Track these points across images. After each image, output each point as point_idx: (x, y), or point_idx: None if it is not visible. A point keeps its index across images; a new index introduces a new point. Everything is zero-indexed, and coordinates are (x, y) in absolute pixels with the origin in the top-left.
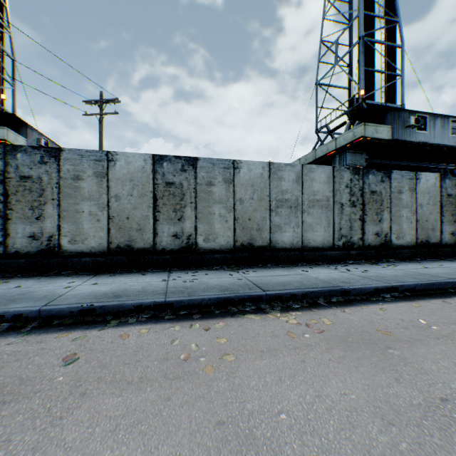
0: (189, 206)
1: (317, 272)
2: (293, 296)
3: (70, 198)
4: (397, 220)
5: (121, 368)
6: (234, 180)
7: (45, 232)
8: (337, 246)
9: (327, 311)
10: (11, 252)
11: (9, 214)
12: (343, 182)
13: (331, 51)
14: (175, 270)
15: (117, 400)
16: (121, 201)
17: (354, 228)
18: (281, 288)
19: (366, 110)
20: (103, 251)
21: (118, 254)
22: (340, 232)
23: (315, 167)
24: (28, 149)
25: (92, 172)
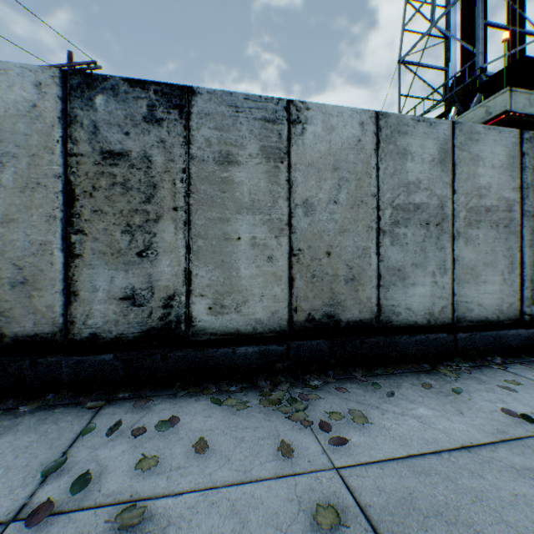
0: (168, 217)
1: None
2: None
3: None
4: None
5: None
6: (290, 153)
7: None
8: (528, 316)
9: None
10: None
11: None
12: None
13: (421, 15)
14: (124, 397)
15: None
16: None
17: None
18: None
19: (509, 68)
20: None
21: None
22: (533, 284)
23: (482, 130)
24: None
25: None
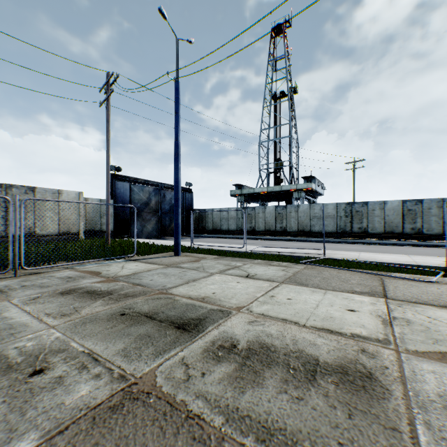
0: (418, 217)
1: None
2: None
3: (370, 216)
4: None
5: (411, 248)
6: (442, 206)
7: (362, 227)
8: None
9: None
10: (352, 232)
11: (352, 222)
12: None
13: None
14: (412, 241)
15: (414, 249)
16: (388, 217)
17: None
18: None
19: None
20: (382, 233)
21: (387, 234)
22: None
23: None
24: (357, 203)
25: (378, 208)
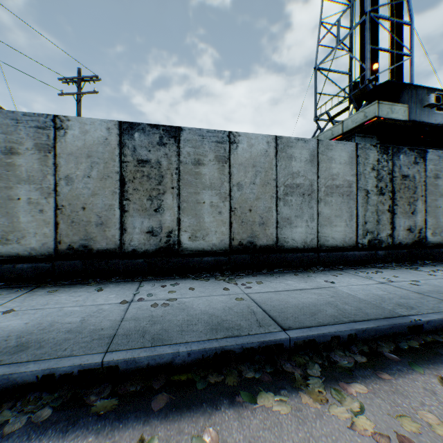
0: (169, 192)
1: (346, 283)
2: (335, 338)
3: None
4: (433, 212)
5: None
6: (230, 158)
7: None
8: (361, 244)
9: (411, 379)
10: None
11: None
12: (368, 163)
13: (331, 34)
14: (150, 279)
15: None
16: (74, 185)
17: (382, 222)
18: (310, 323)
19: (379, 87)
20: (49, 254)
21: (70, 258)
22: (364, 227)
23: (334, 144)
24: None
25: (33, 144)
